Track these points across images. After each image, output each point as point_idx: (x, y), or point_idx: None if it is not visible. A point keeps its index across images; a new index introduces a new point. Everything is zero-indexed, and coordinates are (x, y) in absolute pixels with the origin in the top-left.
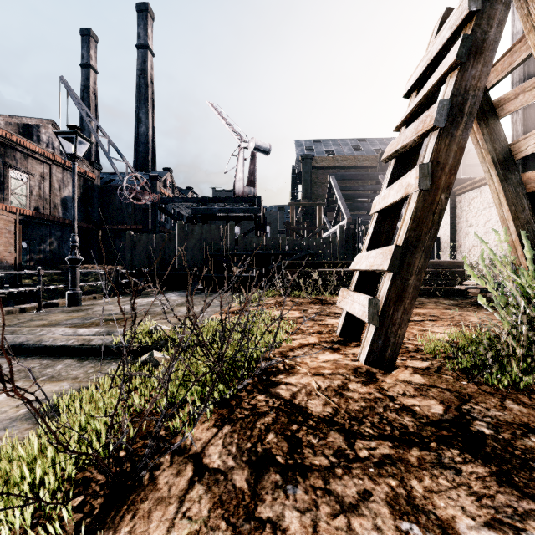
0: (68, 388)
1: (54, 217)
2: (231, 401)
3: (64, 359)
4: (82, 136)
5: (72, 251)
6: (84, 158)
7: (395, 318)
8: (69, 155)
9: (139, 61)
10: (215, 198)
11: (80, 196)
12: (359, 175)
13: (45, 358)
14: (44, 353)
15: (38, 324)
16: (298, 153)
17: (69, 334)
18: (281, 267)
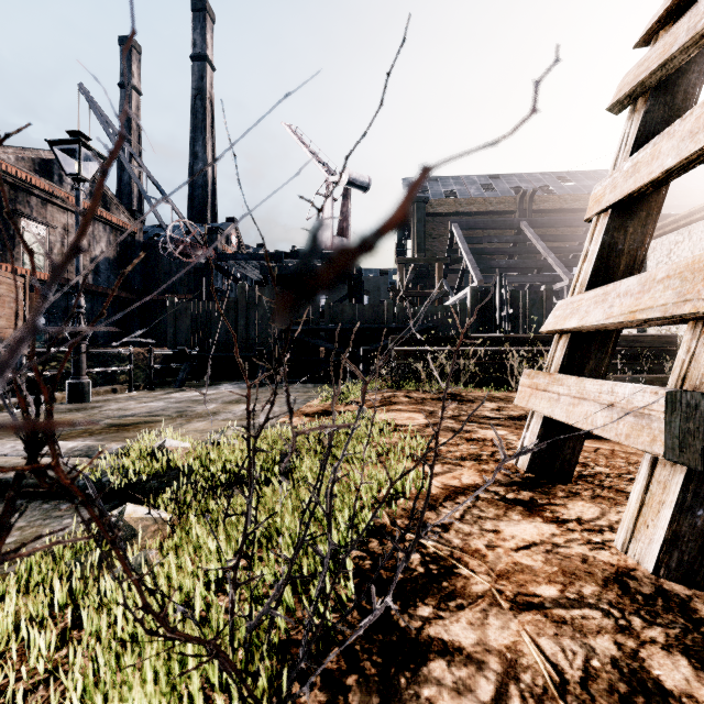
0: None
1: None
2: None
3: None
4: (89, 147)
5: (75, 320)
6: (121, 205)
7: None
8: (71, 177)
9: (194, 77)
10: (293, 253)
11: (116, 256)
12: (492, 223)
13: None
14: None
15: None
16: None
17: (19, 454)
18: (386, 348)
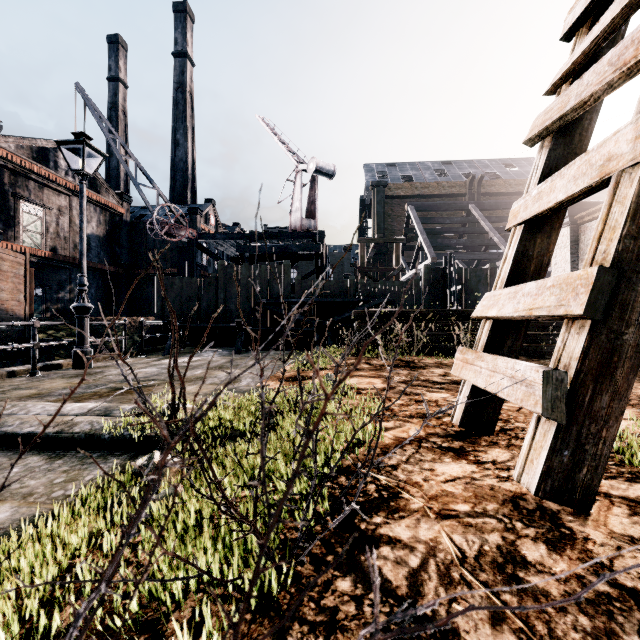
0: (6, 517)
1: (75, 259)
2: (281, 594)
3: (28, 456)
4: (91, 147)
5: (79, 296)
6: (110, 188)
7: (597, 407)
8: (76, 172)
9: (176, 72)
10: (266, 233)
11: (106, 234)
12: (444, 205)
13: (1, 452)
14: (3, 444)
15: (21, 395)
16: (367, 180)
17: (50, 413)
18: (349, 319)
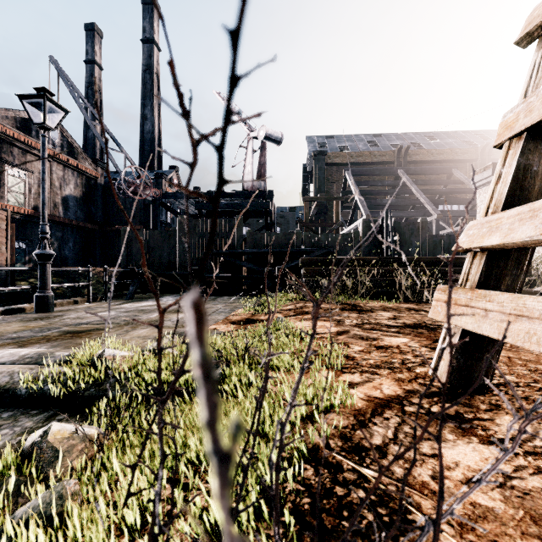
0: None
1: (54, 217)
2: None
3: None
4: (53, 101)
5: (41, 244)
6: (86, 155)
7: None
8: (38, 126)
9: (144, 56)
10: (221, 193)
11: (82, 195)
12: (376, 170)
13: None
14: None
15: None
16: (310, 149)
17: None
18: (295, 267)
